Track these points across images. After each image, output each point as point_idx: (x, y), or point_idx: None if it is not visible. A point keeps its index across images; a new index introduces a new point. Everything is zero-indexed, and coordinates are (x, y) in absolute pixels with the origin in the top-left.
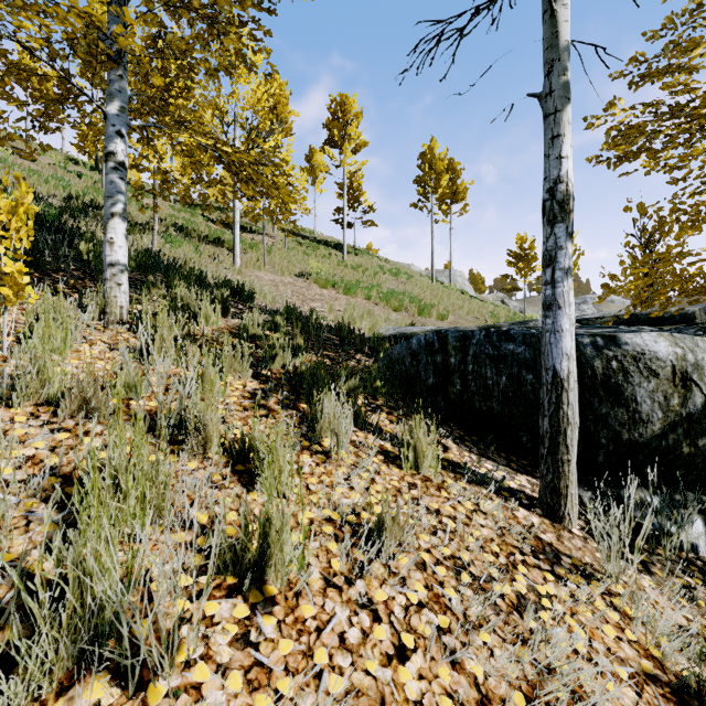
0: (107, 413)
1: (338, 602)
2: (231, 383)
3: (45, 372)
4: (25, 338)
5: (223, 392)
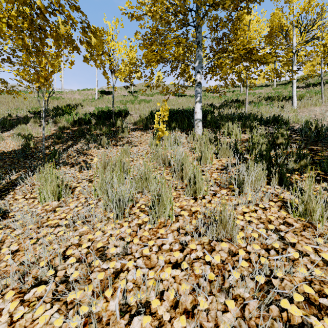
0: (166, 164)
1: (172, 235)
2: (221, 160)
3: (159, 153)
4: (165, 146)
5: (211, 162)
